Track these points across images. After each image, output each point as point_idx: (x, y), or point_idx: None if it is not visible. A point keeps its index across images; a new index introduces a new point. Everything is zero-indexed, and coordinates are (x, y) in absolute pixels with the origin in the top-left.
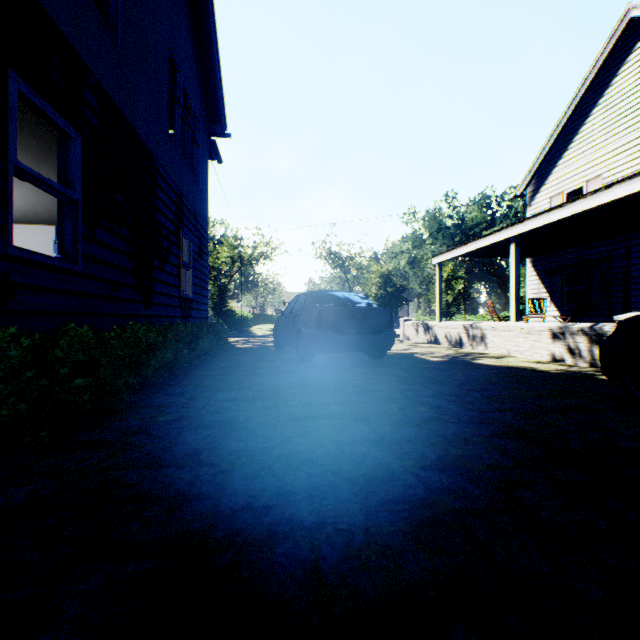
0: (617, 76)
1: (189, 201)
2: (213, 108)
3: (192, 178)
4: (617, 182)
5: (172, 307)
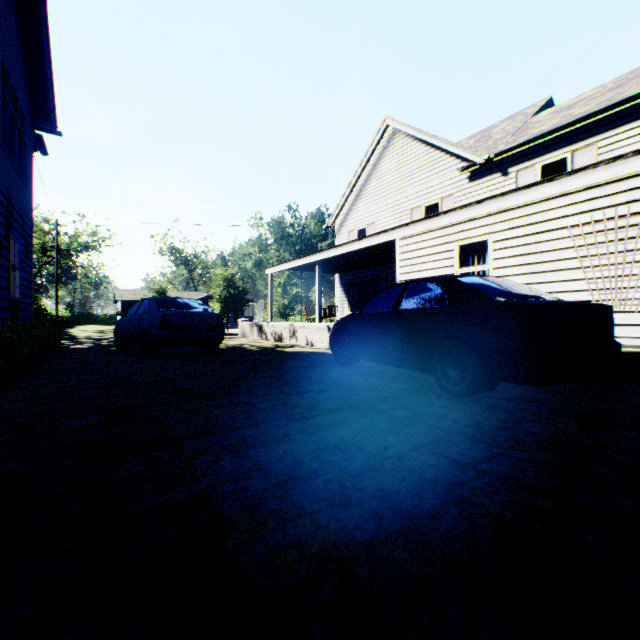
0: (382, 159)
1: (17, 202)
2: (41, 104)
3: (19, 178)
4: (364, 237)
5: (4, 309)
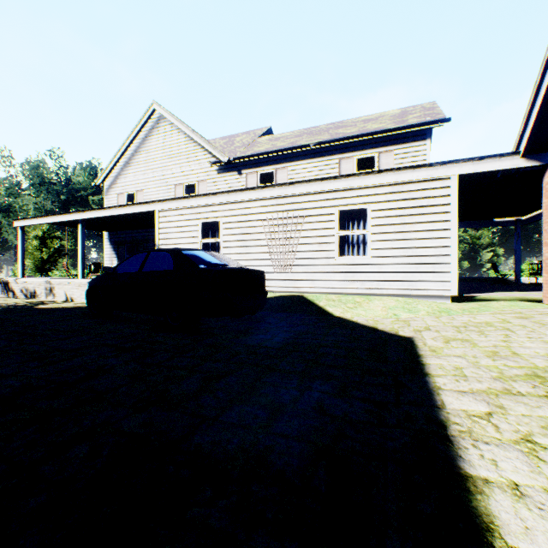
0: (151, 136)
1: None
2: None
3: None
4: (129, 205)
5: None
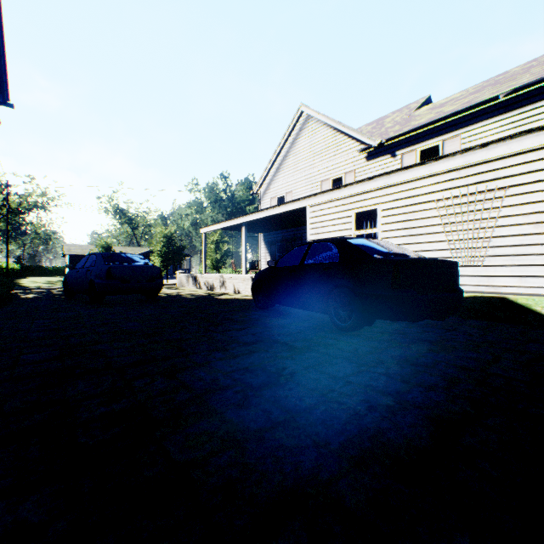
0: (298, 139)
1: None
2: None
3: None
4: (282, 204)
5: None
